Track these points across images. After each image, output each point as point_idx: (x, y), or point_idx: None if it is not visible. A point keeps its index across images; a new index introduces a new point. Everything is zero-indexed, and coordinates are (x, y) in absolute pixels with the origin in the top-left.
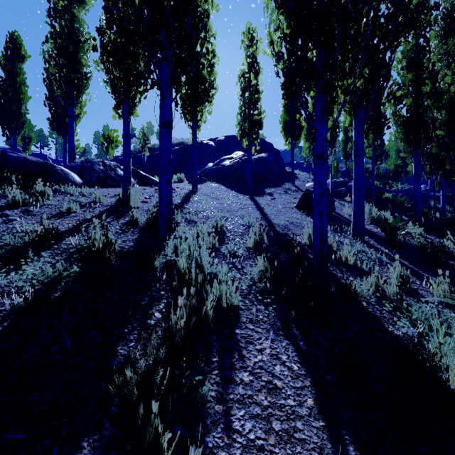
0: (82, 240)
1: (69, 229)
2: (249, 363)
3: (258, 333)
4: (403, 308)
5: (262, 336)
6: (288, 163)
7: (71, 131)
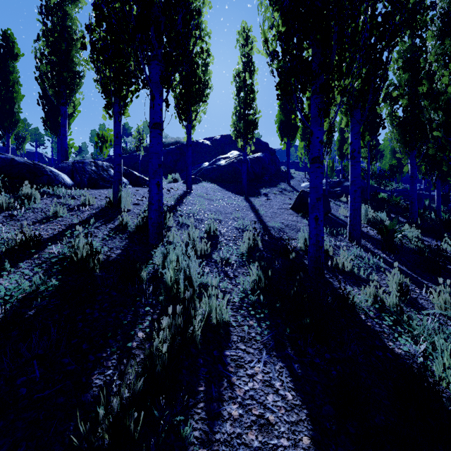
0: (65, 249)
1: (53, 236)
2: (239, 393)
3: (249, 355)
4: (403, 321)
5: (254, 358)
6: (283, 162)
7: (63, 130)
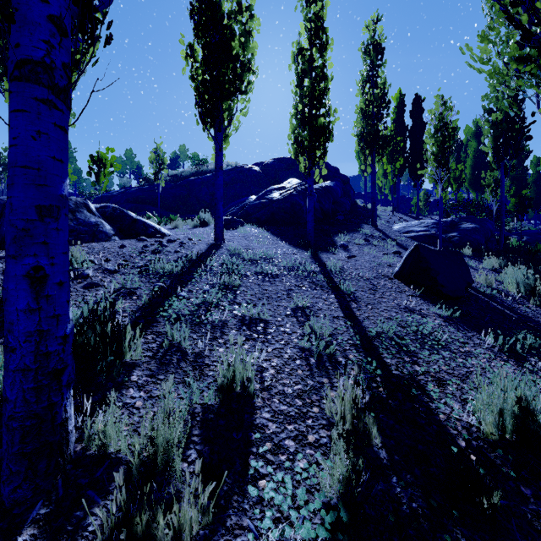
0: None
1: None
2: None
3: None
4: None
5: None
6: (355, 193)
7: None
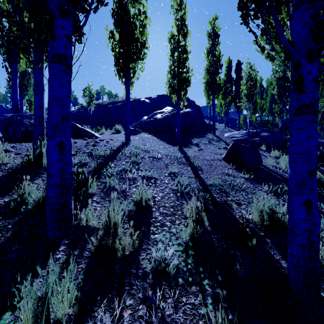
0: None
1: None
2: None
3: None
4: None
5: None
6: (205, 116)
7: (14, 86)
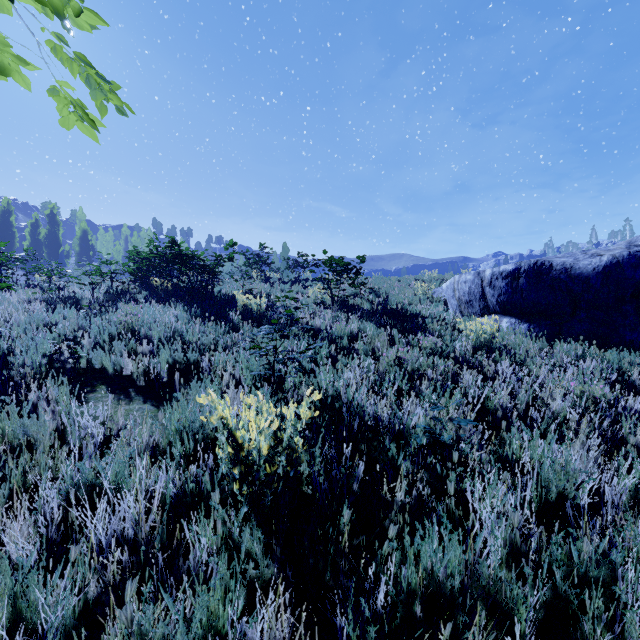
0: None
1: None
2: None
3: None
4: None
5: None
6: None
7: None
